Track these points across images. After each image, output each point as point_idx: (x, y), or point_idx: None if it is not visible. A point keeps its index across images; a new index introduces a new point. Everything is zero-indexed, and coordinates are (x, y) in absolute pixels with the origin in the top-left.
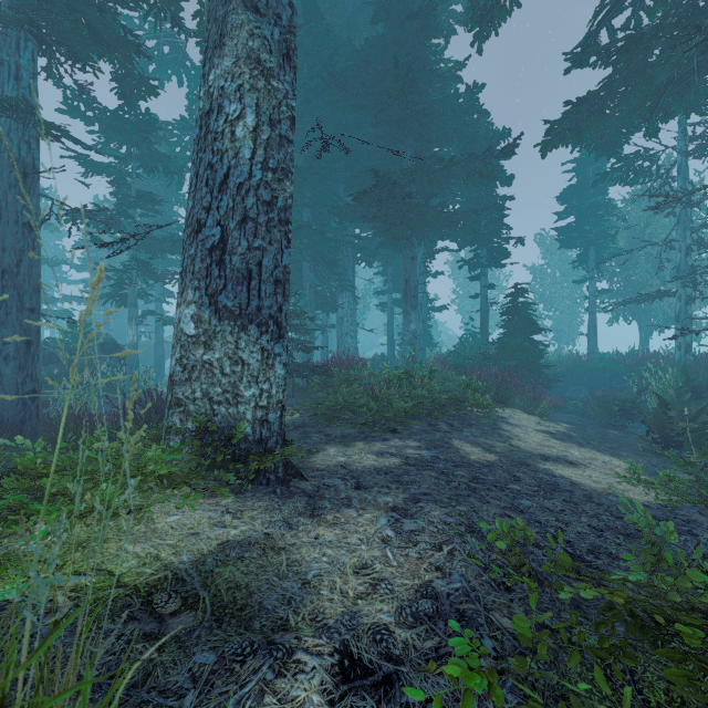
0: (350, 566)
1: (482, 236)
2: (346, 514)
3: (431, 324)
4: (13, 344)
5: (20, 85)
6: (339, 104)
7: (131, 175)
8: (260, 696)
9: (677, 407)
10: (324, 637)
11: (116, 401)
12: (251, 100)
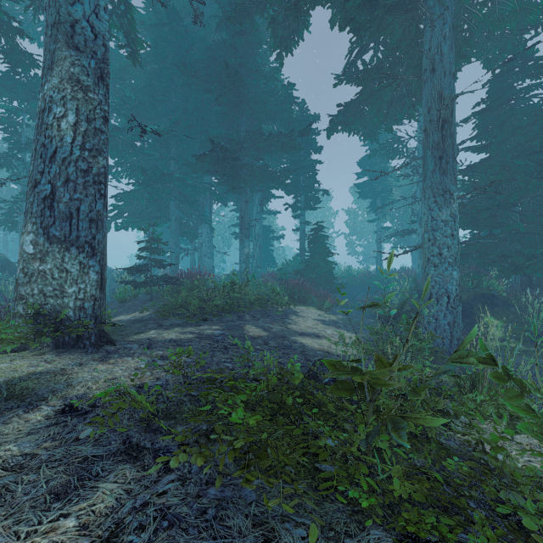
0: (104, 379)
1: (301, 187)
2: (125, 359)
3: (279, 249)
4: None
5: None
6: (191, 87)
7: (21, 125)
8: (11, 417)
9: (408, 303)
10: (61, 400)
11: None
12: (72, 105)
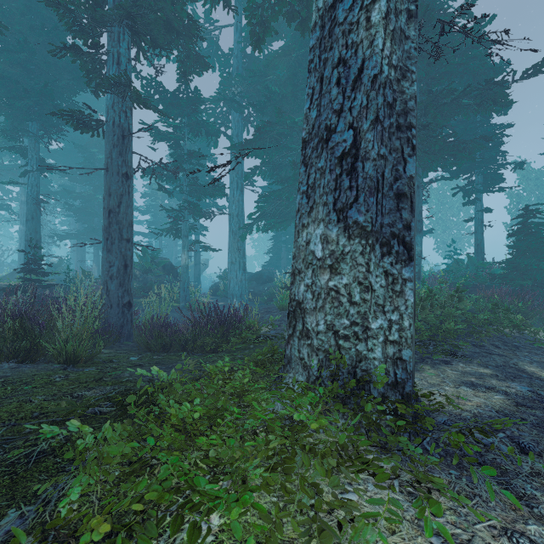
0: None
1: (478, 163)
2: None
3: None
4: (116, 267)
5: (120, 69)
6: None
7: (184, 139)
8: None
9: None
10: None
11: (175, 308)
12: None
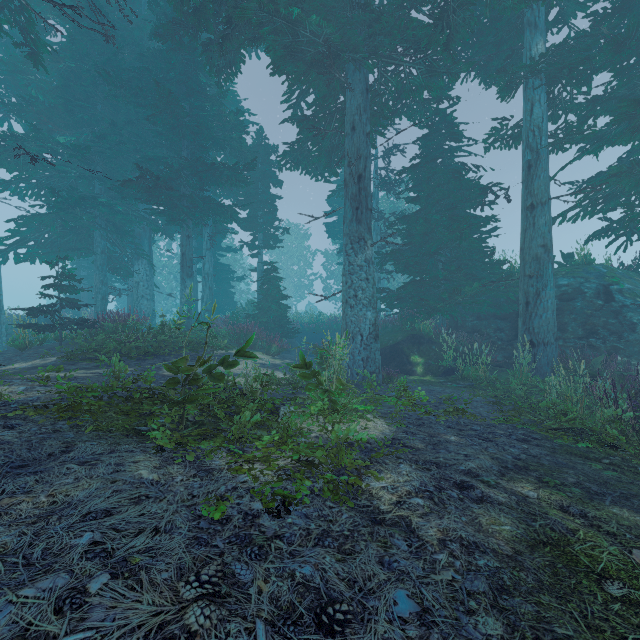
0: None
1: (258, 224)
2: None
3: (248, 292)
4: None
5: None
6: (119, 99)
7: None
8: None
9: None
10: None
11: None
12: None
